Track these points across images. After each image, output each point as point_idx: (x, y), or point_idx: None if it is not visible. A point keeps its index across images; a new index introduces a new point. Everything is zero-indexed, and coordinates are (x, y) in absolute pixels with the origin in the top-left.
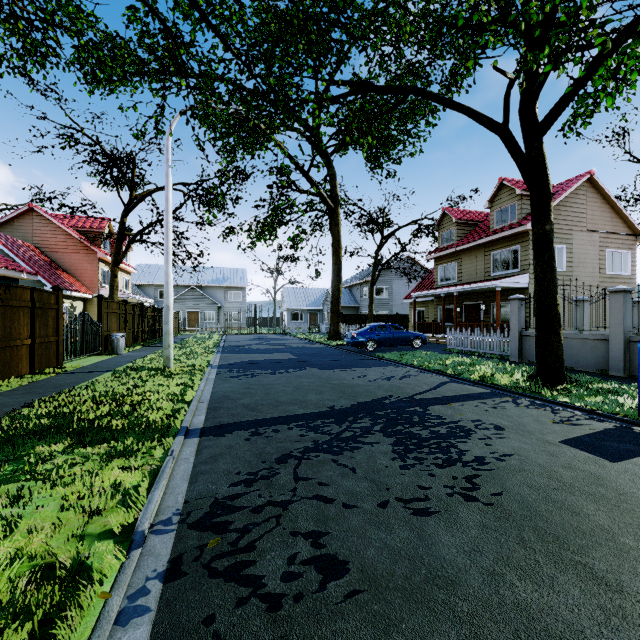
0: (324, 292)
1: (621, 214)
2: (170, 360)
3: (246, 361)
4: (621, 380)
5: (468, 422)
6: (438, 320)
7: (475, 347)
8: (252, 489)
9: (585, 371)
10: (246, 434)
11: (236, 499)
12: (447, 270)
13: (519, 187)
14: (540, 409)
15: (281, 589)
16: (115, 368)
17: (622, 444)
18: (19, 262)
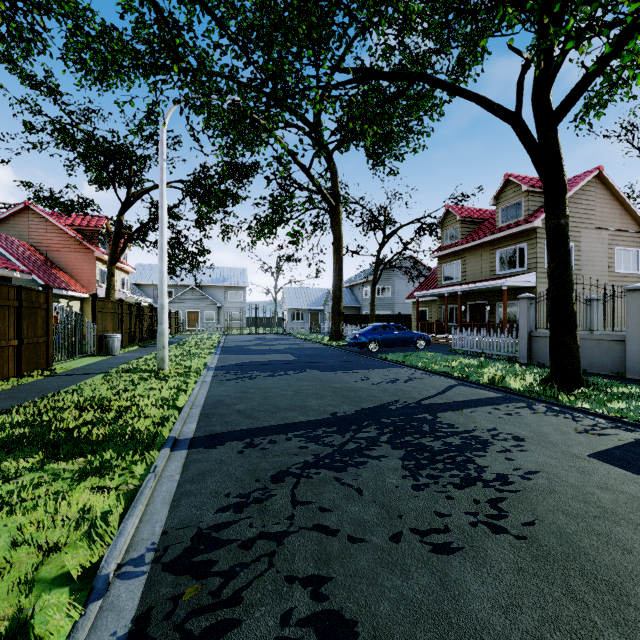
0: (325, 292)
1: (630, 211)
2: (165, 362)
3: (244, 362)
4: None
5: (483, 431)
6: (441, 320)
7: (481, 348)
8: (242, 516)
9: (600, 374)
10: (239, 446)
11: (223, 530)
12: (451, 269)
13: (526, 183)
14: (559, 416)
15: None
16: (107, 370)
17: None
18: (13, 261)
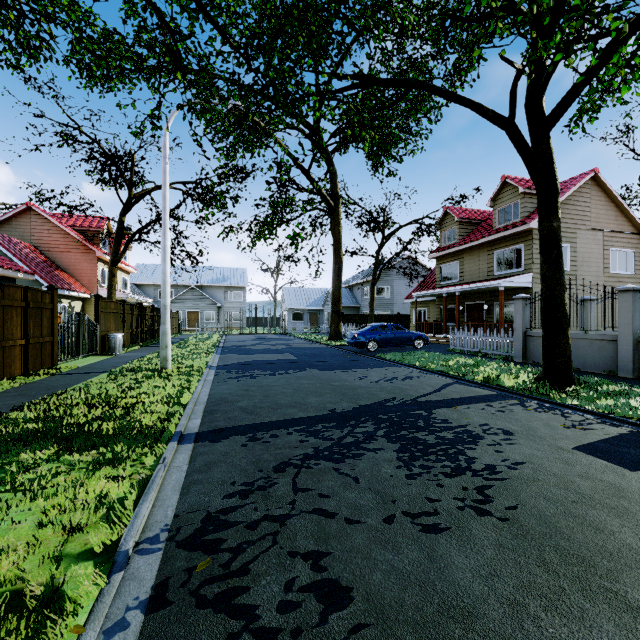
0: (325, 292)
1: (626, 212)
2: (167, 361)
3: (245, 362)
4: (630, 382)
5: (475, 426)
6: (440, 320)
7: (478, 347)
8: (247, 501)
9: (592, 372)
10: (243, 439)
11: (230, 513)
12: (449, 269)
13: (522, 185)
14: (549, 412)
15: (277, 622)
16: (111, 369)
17: (639, 451)
18: (16, 261)
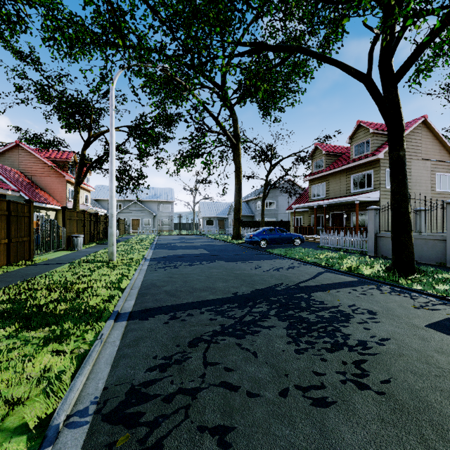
0: (229, 205)
1: (447, 147)
2: (113, 255)
3: (171, 255)
4: None
5: (346, 307)
6: (311, 225)
7: (341, 245)
8: (165, 375)
9: (427, 263)
10: (165, 318)
11: (150, 386)
12: (318, 188)
13: (372, 127)
14: (401, 295)
15: None
16: (72, 261)
17: None
18: (7, 183)
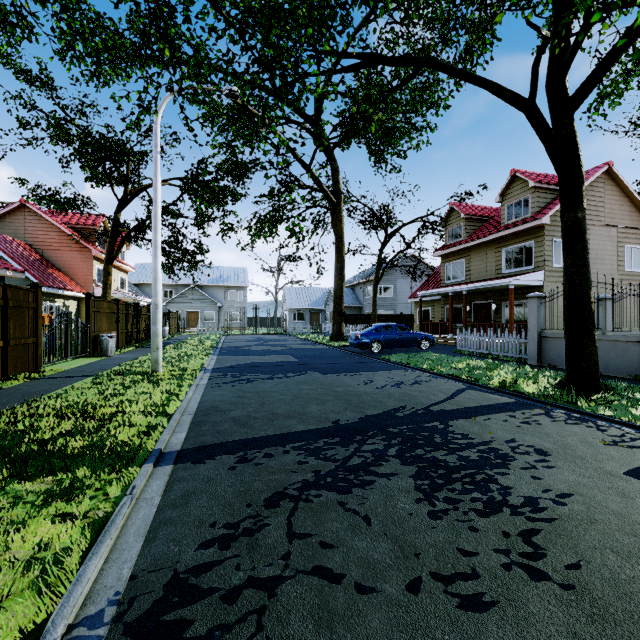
0: (326, 291)
1: None
2: (158, 364)
3: (243, 364)
4: None
5: (501, 443)
6: (445, 320)
7: (488, 349)
8: (228, 554)
9: (616, 376)
10: (231, 460)
11: (203, 573)
12: (455, 268)
13: (533, 179)
14: (582, 425)
15: None
16: (99, 372)
17: None
18: (7, 259)
